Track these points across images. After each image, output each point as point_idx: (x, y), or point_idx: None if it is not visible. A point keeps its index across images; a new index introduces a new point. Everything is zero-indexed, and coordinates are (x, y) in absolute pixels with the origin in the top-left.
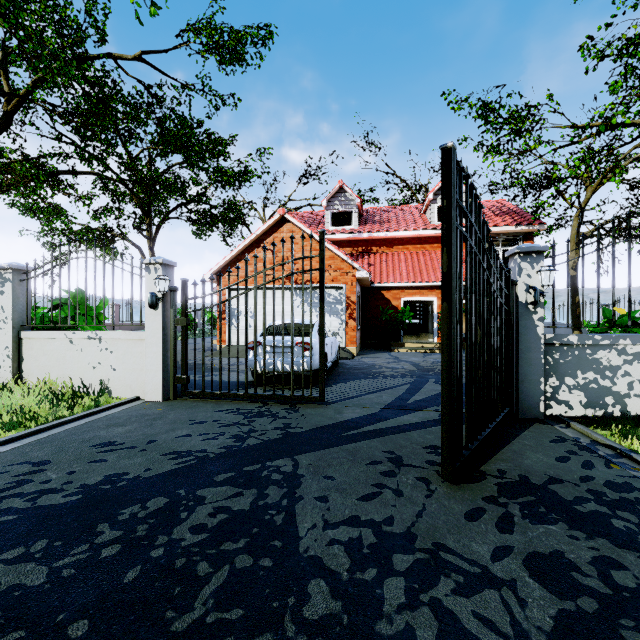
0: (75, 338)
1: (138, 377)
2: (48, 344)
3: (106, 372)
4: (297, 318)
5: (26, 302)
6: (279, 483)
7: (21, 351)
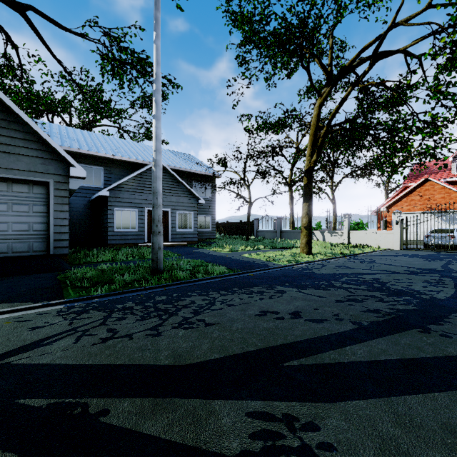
0: (367, 232)
1: (389, 243)
2: (358, 234)
3: (378, 242)
4: (435, 227)
5: (350, 223)
6: (456, 257)
7: (349, 236)
